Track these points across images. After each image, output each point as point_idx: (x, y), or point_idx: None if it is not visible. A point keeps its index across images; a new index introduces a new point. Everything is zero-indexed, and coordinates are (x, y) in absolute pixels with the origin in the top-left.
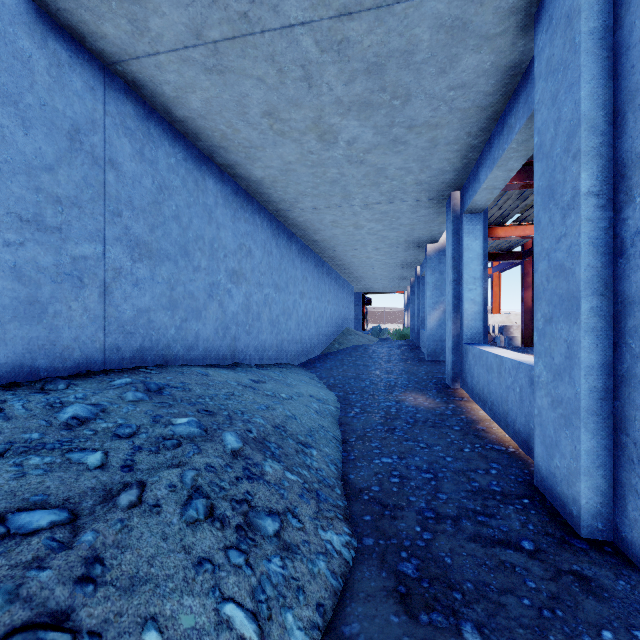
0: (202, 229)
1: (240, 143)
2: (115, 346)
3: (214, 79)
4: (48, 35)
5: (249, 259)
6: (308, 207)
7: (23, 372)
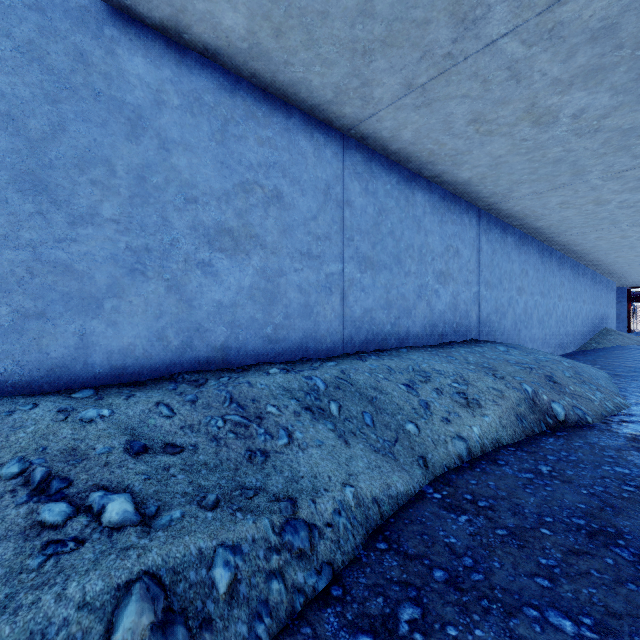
0: (506, 267)
1: (534, 216)
2: (481, 330)
3: (533, 200)
4: (469, 210)
5: (526, 278)
6: (574, 233)
7: (465, 337)
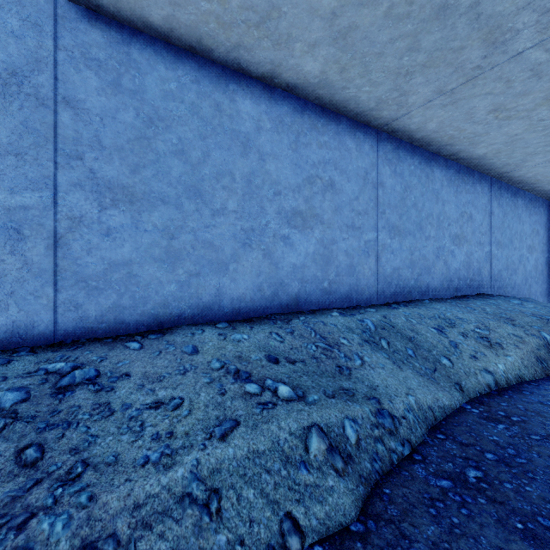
0: (516, 228)
1: (546, 180)
2: (493, 285)
3: (546, 167)
4: (481, 179)
5: (536, 237)
6: None
7: (477, 291)
